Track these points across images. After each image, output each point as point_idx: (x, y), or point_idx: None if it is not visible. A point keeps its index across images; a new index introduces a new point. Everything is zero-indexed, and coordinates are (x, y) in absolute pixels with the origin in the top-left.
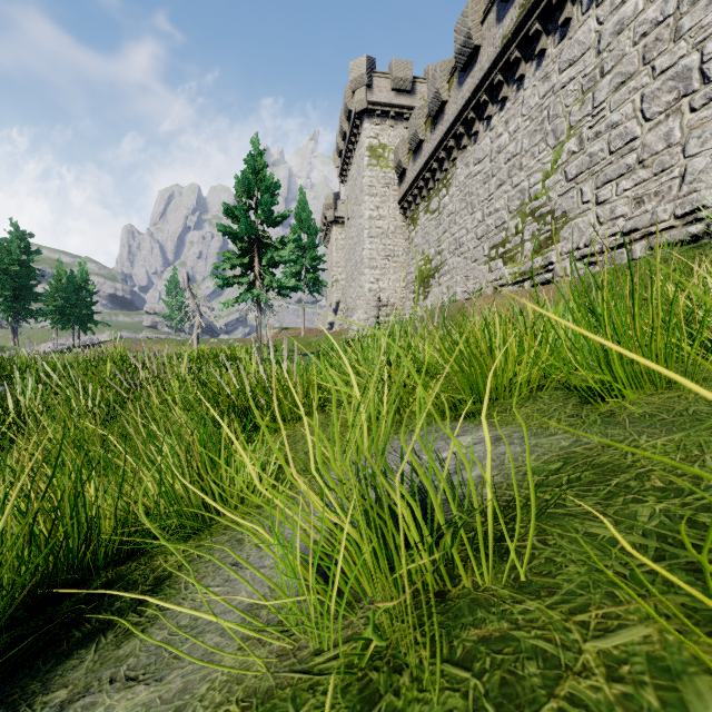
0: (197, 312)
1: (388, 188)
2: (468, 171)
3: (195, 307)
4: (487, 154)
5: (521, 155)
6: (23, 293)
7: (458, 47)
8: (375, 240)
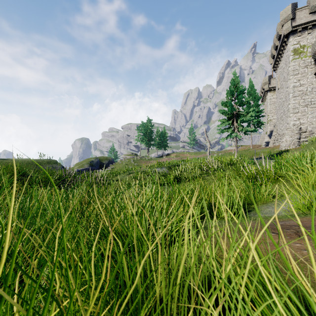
0: (208, 142)
1: (306, 68)
2: None
3: (208, 141)
4: None
5: None
6: (150, 138)
7: None
8: (297, 98)
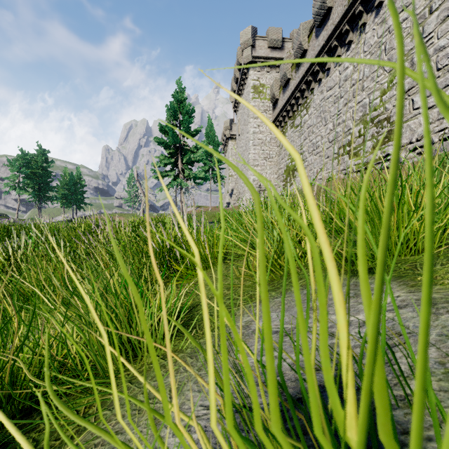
0: (143, 195)
1: (266, 113)
2: (322, 96)
3: (141, 192)
4: (337, 82)
5: (363, 80)
6: (44, 186)
7: (316, 10)
8: (257, 147)
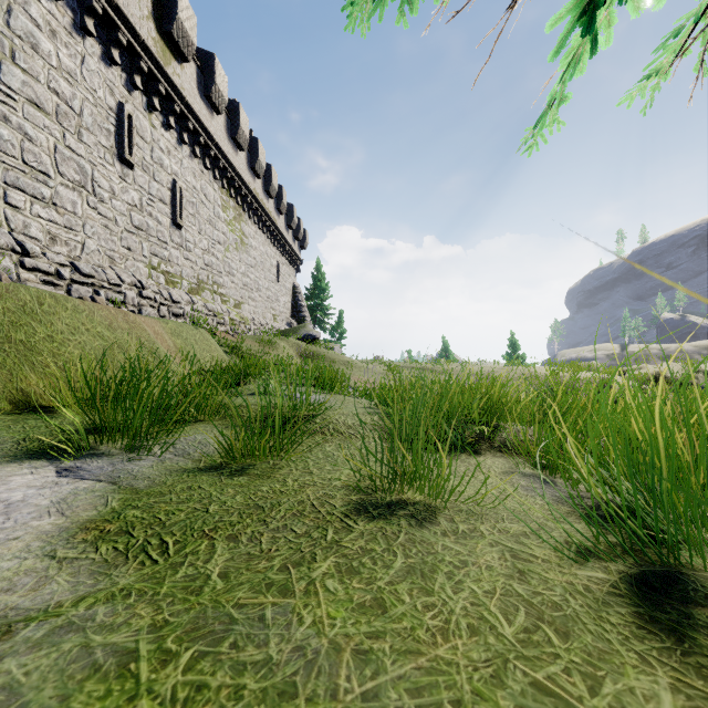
0: None
1: None
2: None
3: None
4: None
5: None
6: None
7: None
8: None
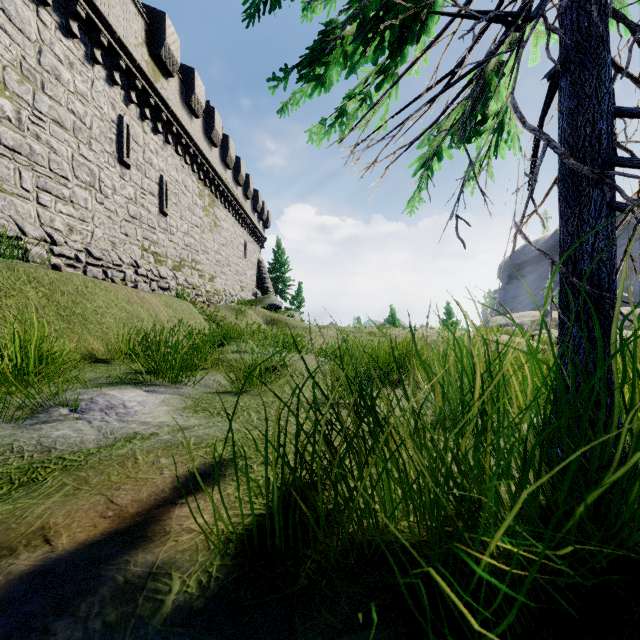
0: None
1: None
2: None
3: None
4: None
5: None
6: None
7: None
8: None
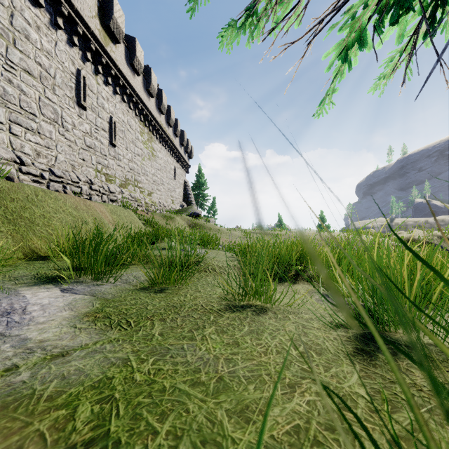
0: None
1: None
2: None
3: None
4: None
5: None
6: None
7: None
8: None
